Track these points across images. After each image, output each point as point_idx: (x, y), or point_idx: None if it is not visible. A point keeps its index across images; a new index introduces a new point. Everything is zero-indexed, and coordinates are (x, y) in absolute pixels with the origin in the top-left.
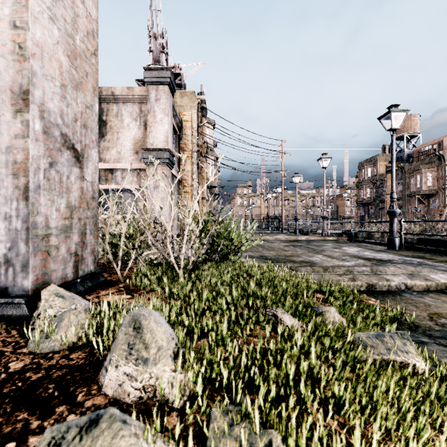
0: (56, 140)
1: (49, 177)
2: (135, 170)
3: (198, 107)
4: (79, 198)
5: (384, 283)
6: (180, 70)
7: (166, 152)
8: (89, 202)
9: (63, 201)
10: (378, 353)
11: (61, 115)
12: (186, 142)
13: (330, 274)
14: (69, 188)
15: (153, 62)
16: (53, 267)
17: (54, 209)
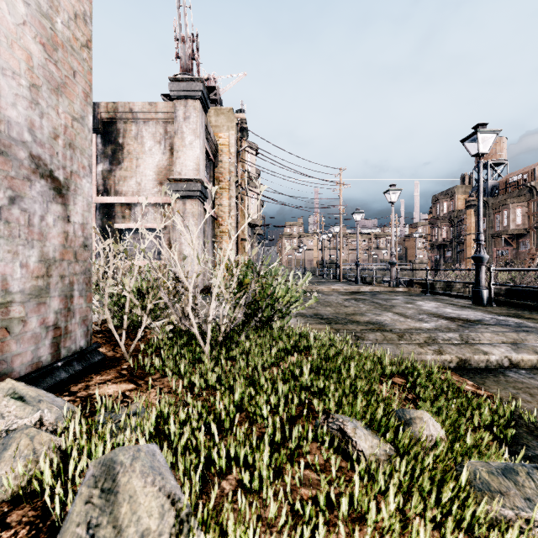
0: (22, 165)
1: (8, 218)
2: (159, 205)
3: (237, 127)
4: (61, 247)
5: (481, 357)
6: (215, 82)
7: (197, 183)
8: (78, 251)
9: (34, 252)
10: (511, 506)
11: (31, 129)
12: (222, 170)
13: (408, 343)
14: (44, 234)
15: (181, 71)
16: (16, 349)
17: (18, 264)
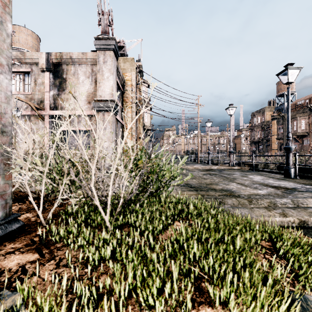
0: None
1: None
2: (88, 116)
3: (136, 70)
4: None
5: None
6: (124, 44)
7: (111, 102)
8: None
9: None
10: None
11: None
12: (127, 95)
13: (258, 207)
14: None
15: (101, 33)
16: None
17: None
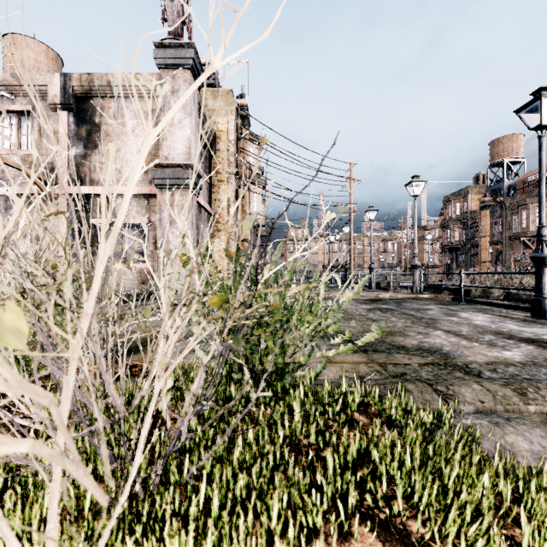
0: None
1: None
2: (143, 197)
3: (236, 112)
4: None
5: None
6: None
7: (187, 169)
8: None
9: None
10: None
11: None
12: (220, 160)
13: None
14: None
15: (168, 36)
16: None
17: None
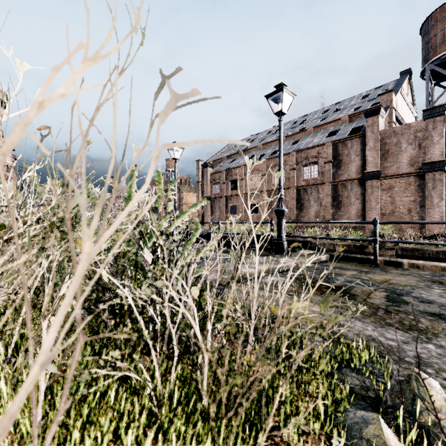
0: None
1: None
2: None
3: None
4: None
5: None
6: None
7: None
8: None
9: None
10: None
11: None
12: None
13: None
14: None
15: None
16: None
17: None
